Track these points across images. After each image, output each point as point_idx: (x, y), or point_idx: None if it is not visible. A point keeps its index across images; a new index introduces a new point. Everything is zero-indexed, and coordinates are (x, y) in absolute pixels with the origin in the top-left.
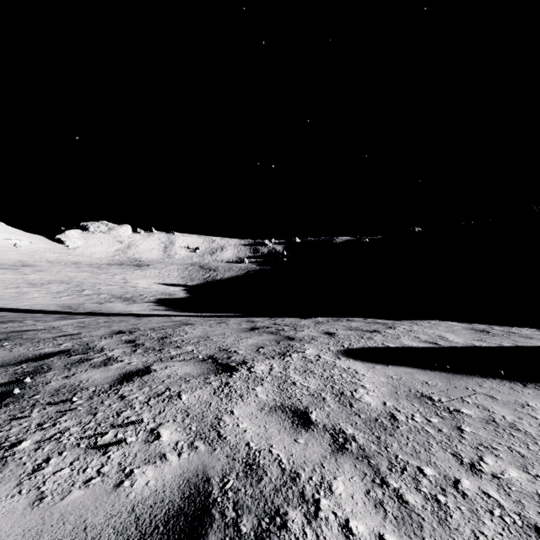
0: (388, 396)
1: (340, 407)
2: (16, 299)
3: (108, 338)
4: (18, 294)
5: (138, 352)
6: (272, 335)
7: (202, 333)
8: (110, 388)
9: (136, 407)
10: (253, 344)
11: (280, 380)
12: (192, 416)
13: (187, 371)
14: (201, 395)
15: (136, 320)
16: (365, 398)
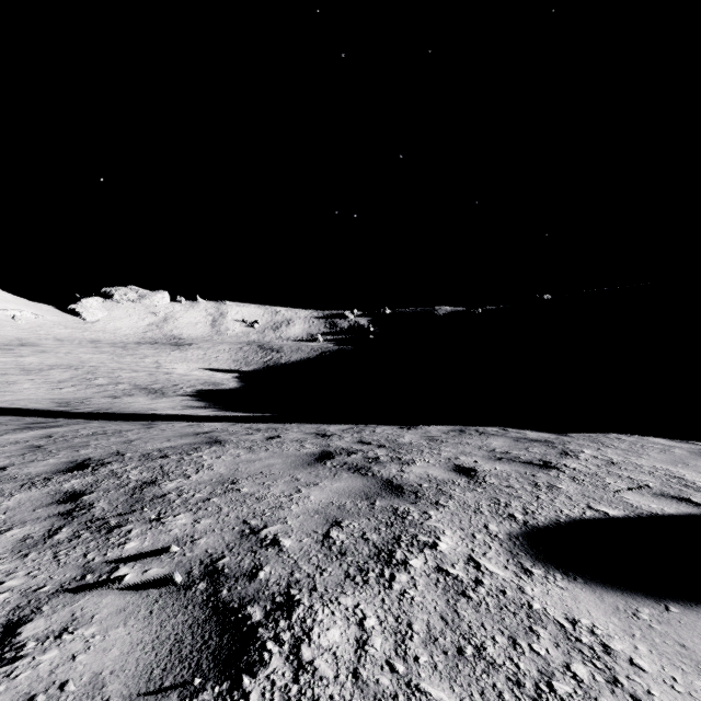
0: None
1: None
2: None
3: (35, 487)
4: (2, 385)
5: (57, 538)
6: (359, 476)
7: (228, 469)
8: None
9: None
10: (319, 510)
11: None
12: None
13: (106, 664)
14: None
15: (141, 430)
16: None
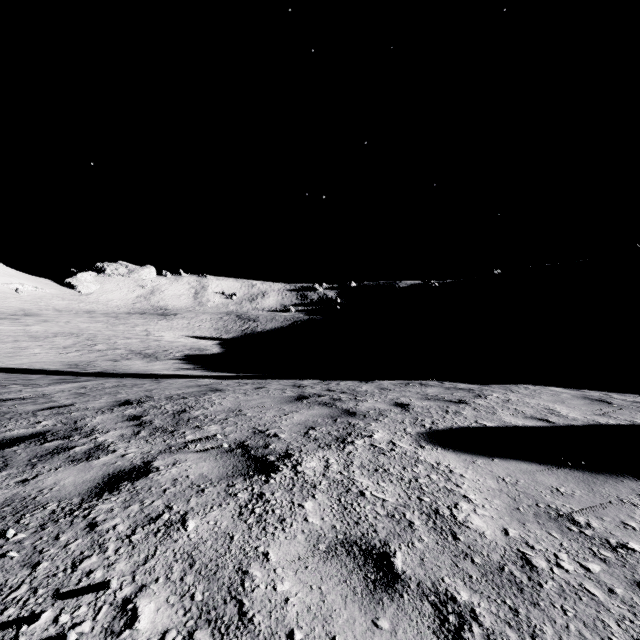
0: (507, 515)
1: (438, 542)
2: (12, 355)
3: (106, 413)
4: (16, 350)
5: (141, 435)
6: (326, 408)
7: (234, 405)
8: (79, 505)
9: (108, 549)
10: (300, 423)
11: (341, 488)
12: (199, 566)
13: (204, 471)
14: (218, 519)
15: (153, 383)
16: (474, 521)
